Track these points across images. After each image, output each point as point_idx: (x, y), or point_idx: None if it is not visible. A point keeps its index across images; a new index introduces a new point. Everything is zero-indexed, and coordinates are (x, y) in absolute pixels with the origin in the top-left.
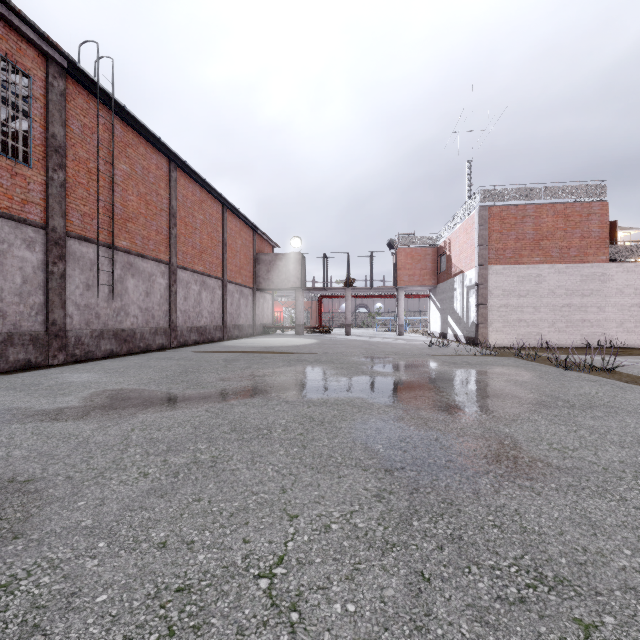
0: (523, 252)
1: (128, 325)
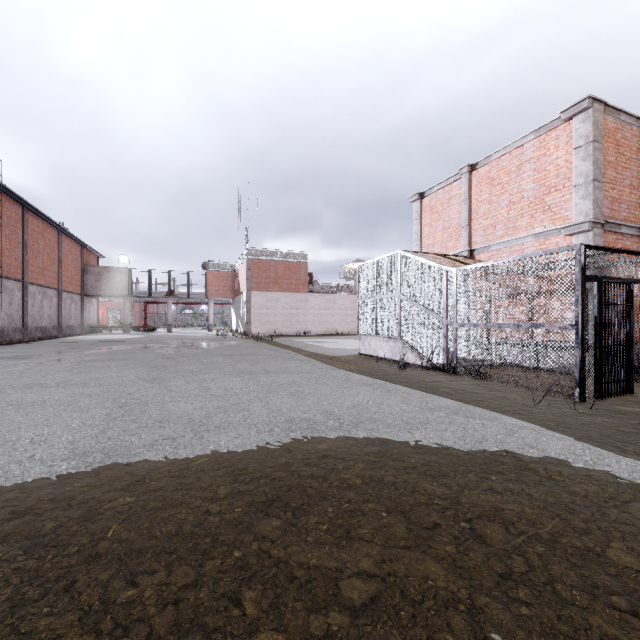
0: (270, 285)
1: None
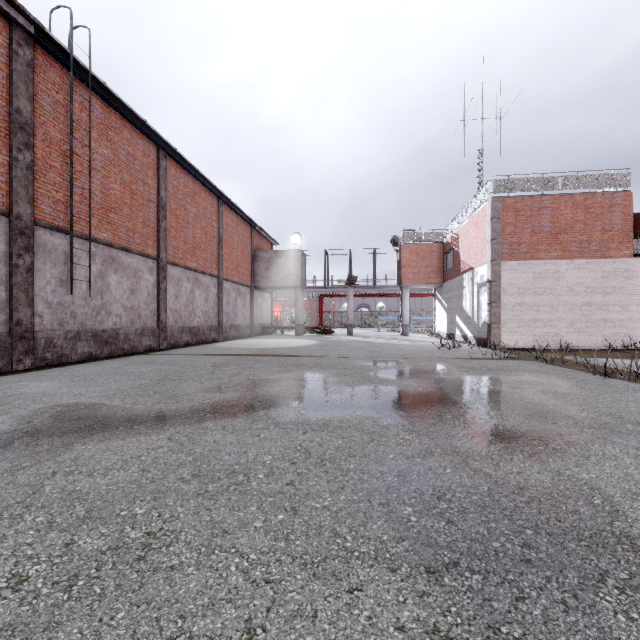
0: (539, 246)
1: (110, 325)
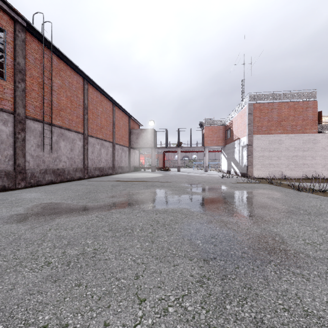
0: (272, 128)
1: (61, 166)
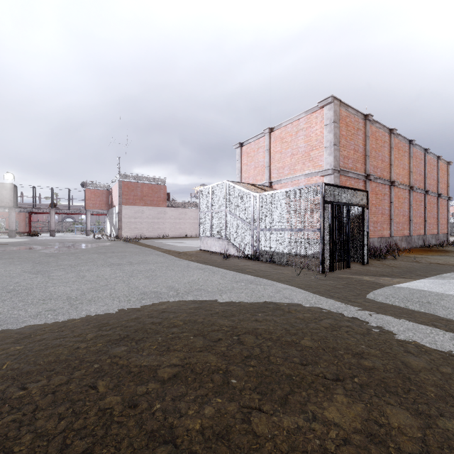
0: (137, 201)
1: None
